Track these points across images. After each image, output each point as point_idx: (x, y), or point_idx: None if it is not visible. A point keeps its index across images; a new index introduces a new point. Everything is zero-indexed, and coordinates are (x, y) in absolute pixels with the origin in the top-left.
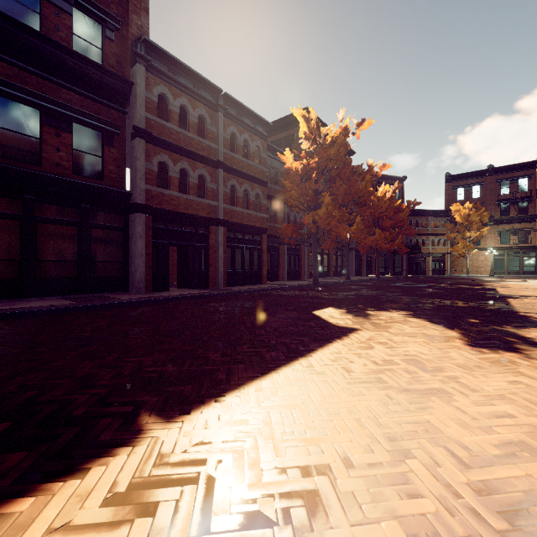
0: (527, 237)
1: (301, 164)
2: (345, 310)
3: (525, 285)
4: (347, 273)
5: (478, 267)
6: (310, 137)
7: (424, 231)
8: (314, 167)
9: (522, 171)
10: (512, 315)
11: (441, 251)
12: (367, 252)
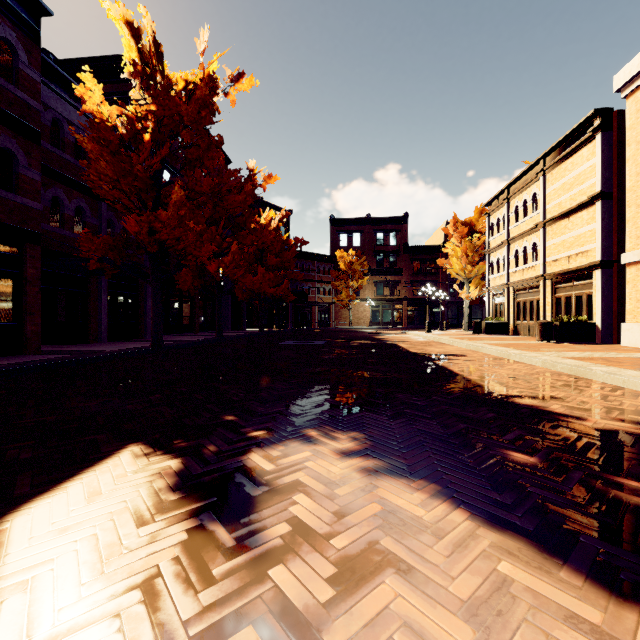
0: (396, 289)
1: (123, 113)
2: (176, 457)
3: (413, 338)
4: (219, 327)
5: (359, 318)
6: (144, 73)
7: (310, 277)
8: (151, 128)
9: (393, 225)
10: (518, 408)
11: (327, 300)
12: (247, 297)
